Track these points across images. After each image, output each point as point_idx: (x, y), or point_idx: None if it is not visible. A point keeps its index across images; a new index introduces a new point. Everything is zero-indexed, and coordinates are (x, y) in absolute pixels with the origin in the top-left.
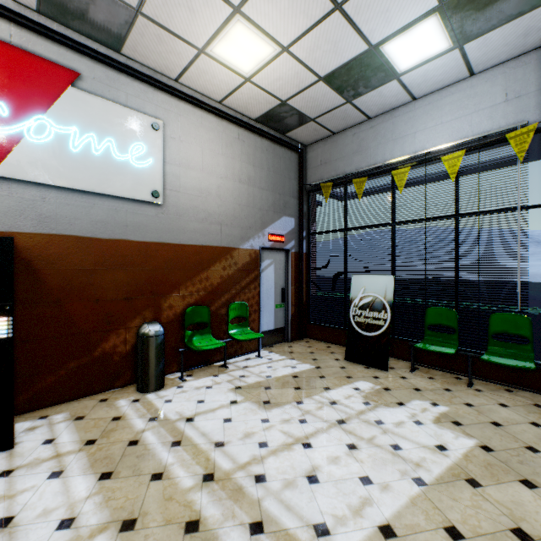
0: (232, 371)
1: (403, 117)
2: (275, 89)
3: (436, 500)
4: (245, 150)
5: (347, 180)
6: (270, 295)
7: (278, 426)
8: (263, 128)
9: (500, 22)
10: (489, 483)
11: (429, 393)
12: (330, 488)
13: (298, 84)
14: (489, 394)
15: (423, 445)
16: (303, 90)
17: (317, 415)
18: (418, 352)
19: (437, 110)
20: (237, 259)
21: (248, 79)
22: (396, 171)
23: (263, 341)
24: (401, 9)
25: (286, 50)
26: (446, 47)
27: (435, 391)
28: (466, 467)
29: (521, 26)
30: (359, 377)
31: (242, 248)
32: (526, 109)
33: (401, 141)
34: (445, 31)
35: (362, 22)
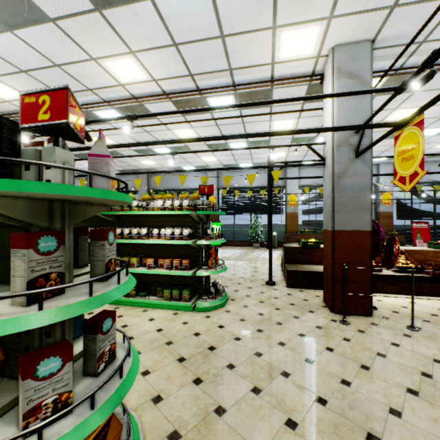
0: None
1: None
2: None
3: None
4: None
5: None
6: None
7: None
8: None
9: None
10: None
11: None
12: None
13: None
14: None
15: None
16: None
17: None
18: None
19: None
20: None
21: None
22: None
23: None
24: None
25: None
26: None
27: None
28: None
29: None
30: None
31: None
32: None
33: None
34: None
35: None
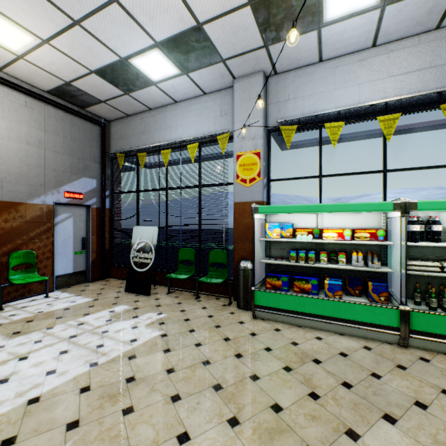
0: (6, 312)
1: (171, 113)
2: (54, 70)
3: (94, 373)
4: (35, 116)
5: (135, 153)
6: (68, 244)
7: (9, 349)
8: (58, 100)
9: (202, 65)
10: (142, 355)
11: (164, 307)
12: (13, 384)
13: (75, 72)
14: (203, 302)
15: (122, 341)
16: (82, 77)
17: (56, 335)
18: (178, 280)
19: (189, 112)
20: (24, 213)
21: (21, 57)
22: (164, 151)
23: (59, 284)
24: (130, 39)
25: (47, 42)
26: (178, 72)
27: (170, 305)
28: (138, 349)
29: (216, 71)
30: (123, 303)
31: (31, 203)
32: (229, 122)
33: (170, 130)
34: (170, 62)
35: (104, 39)
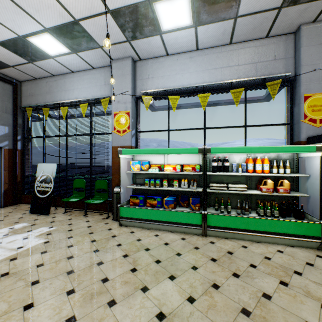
0: None
1: (69, 80)
2: None
3: None
4: None
5: (40, 108)
6: None
7: None
8: None
9: (86, 48)
10: (23, 257)
11: (57, 222)
12: None
13: None
14: (89, 217)
15: (10, 249)
16: None
17: None
18: (75, 202)
19: (82, 80)
20: None
21: None
22: (62, 107)
23: None
24: (23, 23)
25: None
26: (68, 51)
27: (62, 221)
28: (21, 253)
29: (98, 53)
30: (24, 221)
31: None
32: (111, 90)
33: (68, 92)
34: (60, 43)
35: (1, 20)
